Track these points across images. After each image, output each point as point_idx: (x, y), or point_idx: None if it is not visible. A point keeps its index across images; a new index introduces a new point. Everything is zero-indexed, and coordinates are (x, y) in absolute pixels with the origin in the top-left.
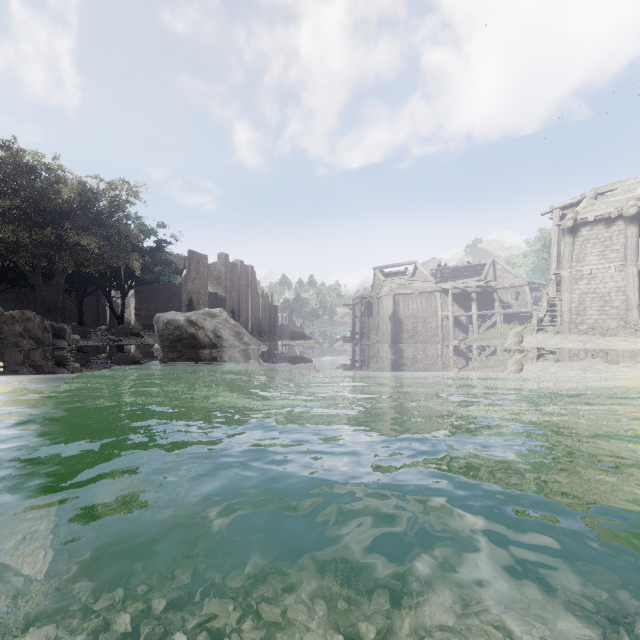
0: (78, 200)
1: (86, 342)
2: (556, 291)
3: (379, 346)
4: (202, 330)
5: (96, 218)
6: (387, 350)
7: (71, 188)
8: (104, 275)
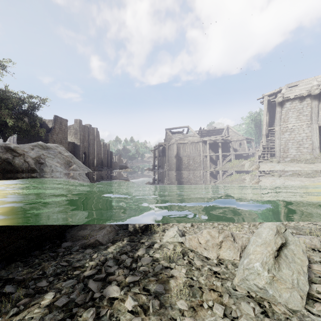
0: None
1: None
2: (265, 141)
3: (169, 172)
4: (21, 156)
5: None
6: (174, 174)
7: None
8: None
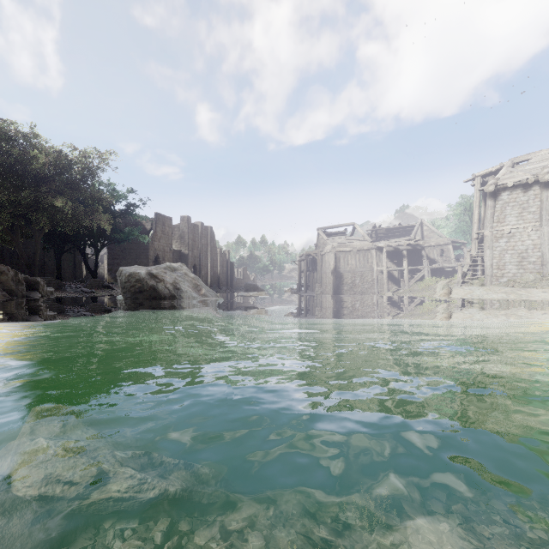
0: (53, 166)
1: (61, 294)
2: (477, 249)
3: (322, 297)
4: (162, 282)
5: (70, 183)
6: (329, 300)
7: (46, 155)
8: (79, 234)
